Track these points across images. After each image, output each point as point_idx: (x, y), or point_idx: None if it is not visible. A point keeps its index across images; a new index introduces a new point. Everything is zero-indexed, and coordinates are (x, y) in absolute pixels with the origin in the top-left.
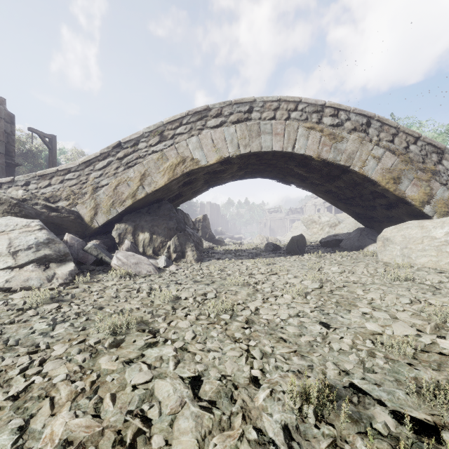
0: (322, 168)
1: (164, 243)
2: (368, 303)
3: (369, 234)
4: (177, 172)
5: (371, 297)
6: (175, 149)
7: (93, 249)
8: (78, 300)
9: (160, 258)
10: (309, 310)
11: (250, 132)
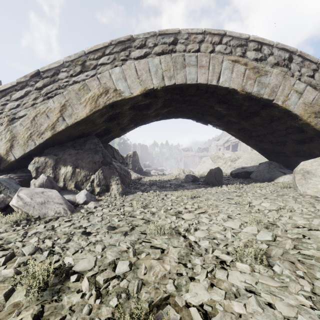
0: (243, 103)
1: (88, 176)
2: None
3: (277, 167)
4: (100, 104)
5: None
6: (97, 79)
7: None
8: None
9: (80, 193)
10: None
11: (174, 64)
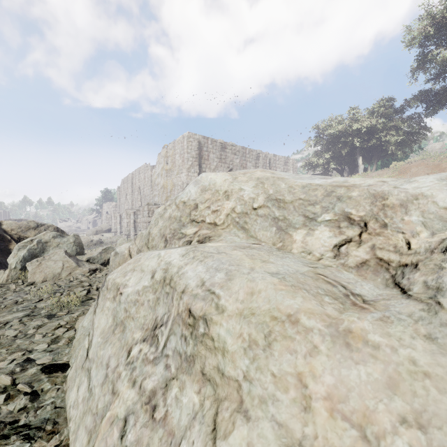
0: None
1: None
2: None
3: None
4: None
5: None
6: None
7: None
8: None
9: None
10: None
11: None
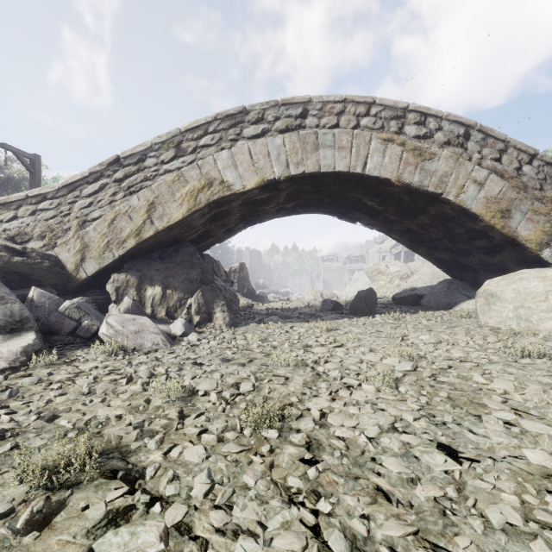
0: (402, 197)
1: (183, 300)
2: (503, 401)
3: (460, 288)
4: (201, 201)
5: (503, 390)
6: (197, 167)
7: (74, 310)
8: (18, 401)
9: (175, 323)
10: (412, 417)
11: (303, 145)
